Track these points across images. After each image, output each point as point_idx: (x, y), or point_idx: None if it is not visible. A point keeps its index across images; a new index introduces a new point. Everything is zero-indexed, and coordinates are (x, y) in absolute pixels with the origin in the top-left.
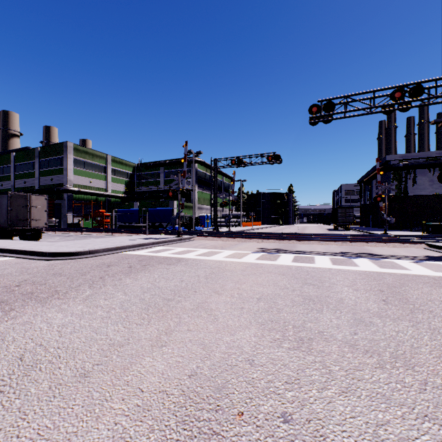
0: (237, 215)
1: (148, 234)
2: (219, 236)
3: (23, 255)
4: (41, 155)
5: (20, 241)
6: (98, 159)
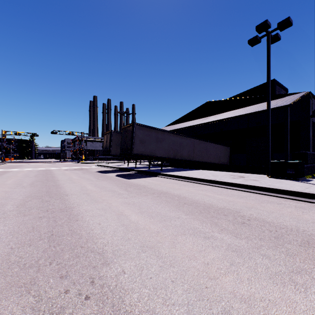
0: None
1: None
2: (18, 162)
3: None
4: None
5: None
6: None
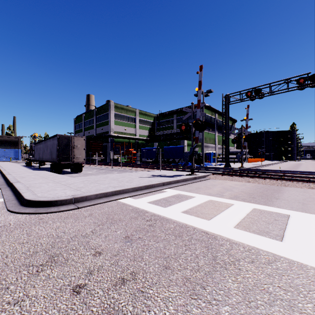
0: (240, 152)
1: (161, 169)
2: (240, 175)
3: (15, 196)
4: (96, 114)
5: (54, 174)
6: (130, 112)
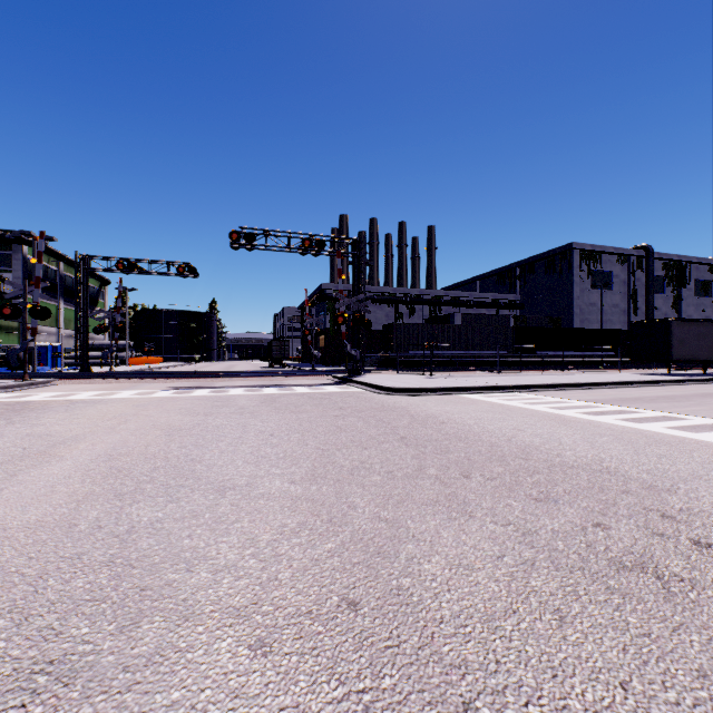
0: (117, 347)
1: None
2: (102, 377)
3: None
4: None
5: None
6: None
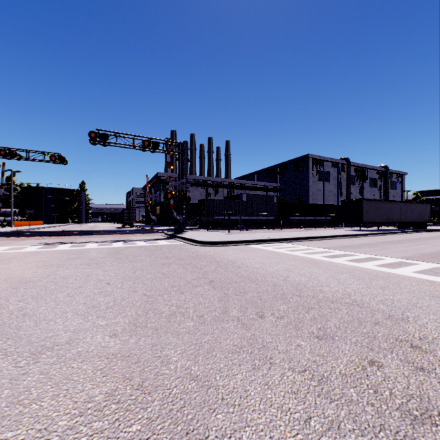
0: (5, 213)
1: None
2: None
3: None
4: None
5: None
6: None
